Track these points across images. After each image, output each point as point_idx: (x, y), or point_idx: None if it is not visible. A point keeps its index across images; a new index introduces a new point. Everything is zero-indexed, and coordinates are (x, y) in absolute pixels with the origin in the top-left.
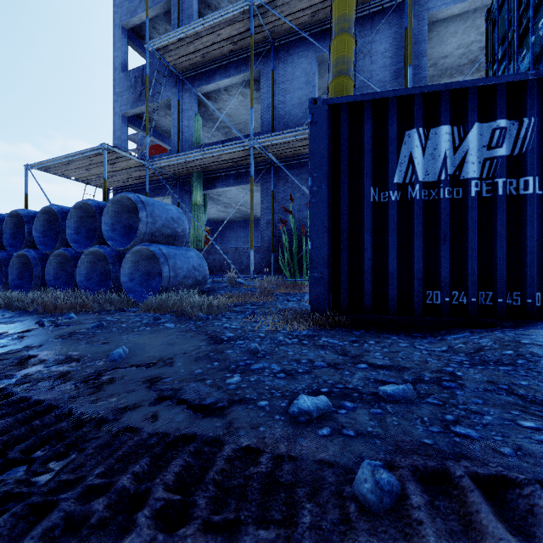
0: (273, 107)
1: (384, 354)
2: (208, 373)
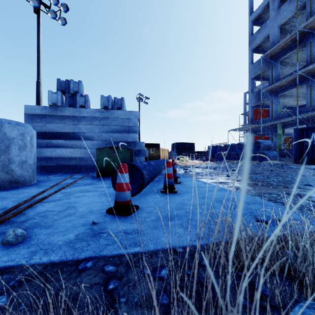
0: (310, 98)
1: None
2: None
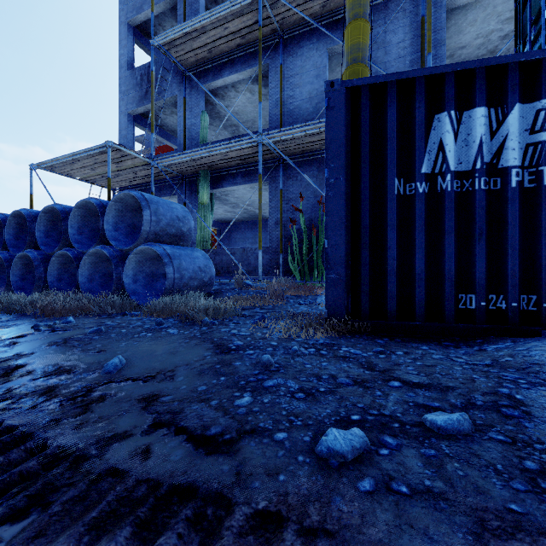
0: (282, 102)
1: (418, 368)
2: (213, 391)
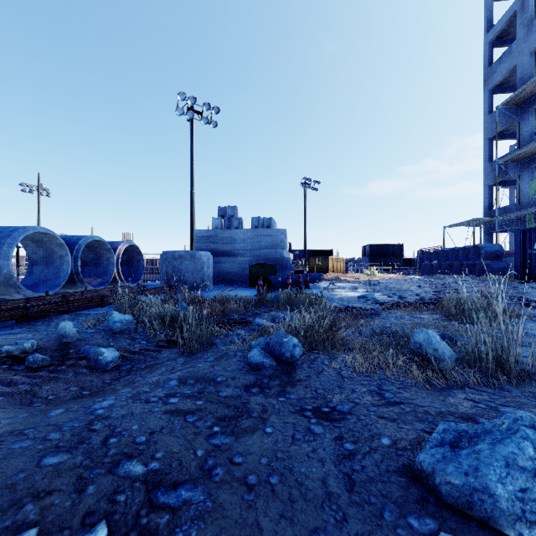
0: None
1: None
2: None
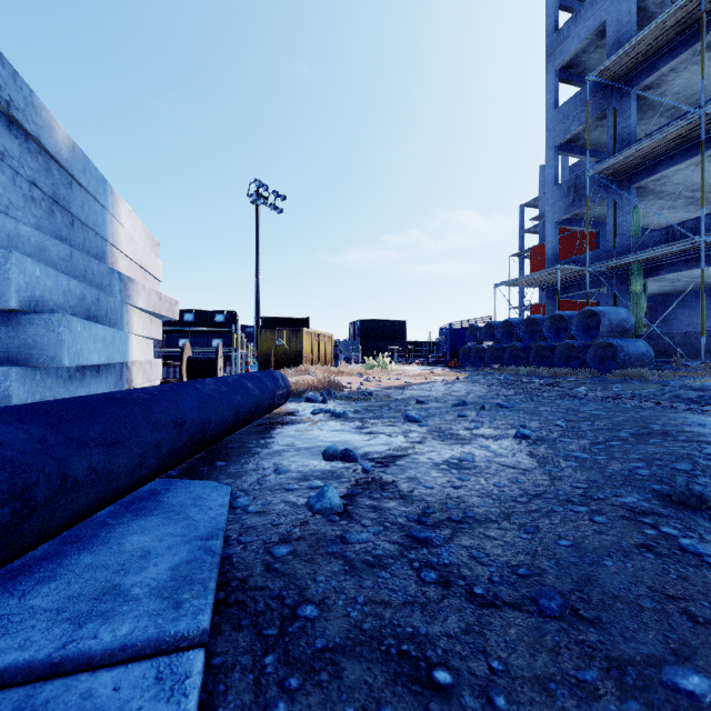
0: None
1: None
2: None
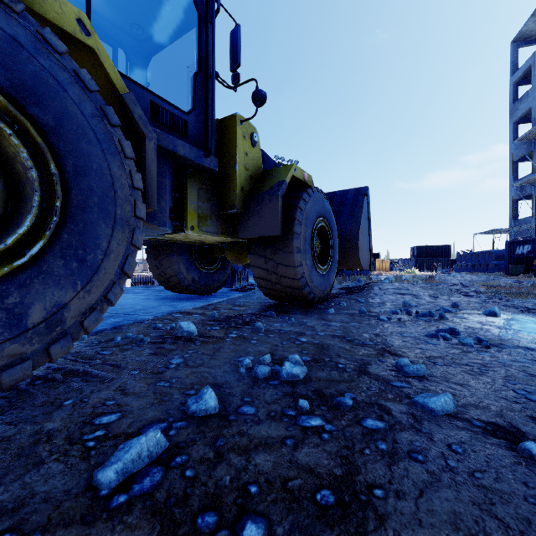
0: None
1: None
2: None
